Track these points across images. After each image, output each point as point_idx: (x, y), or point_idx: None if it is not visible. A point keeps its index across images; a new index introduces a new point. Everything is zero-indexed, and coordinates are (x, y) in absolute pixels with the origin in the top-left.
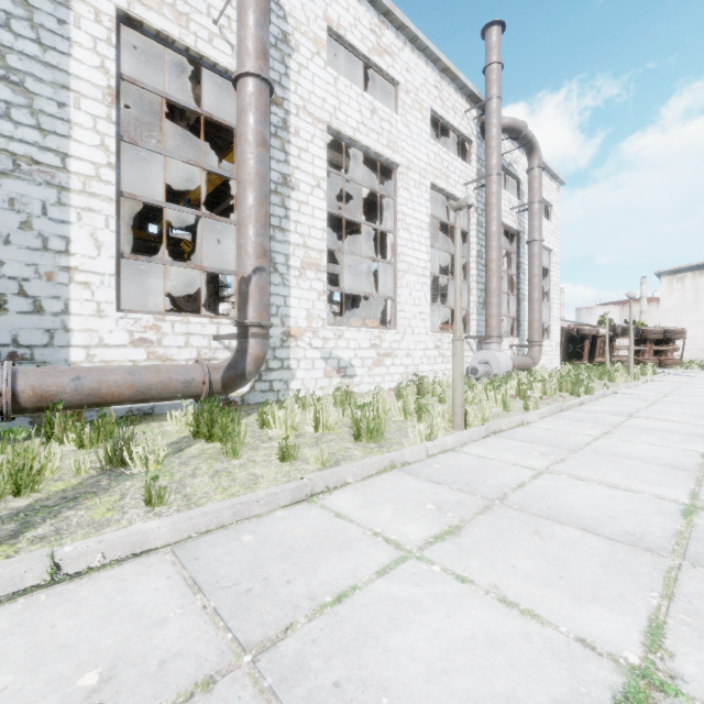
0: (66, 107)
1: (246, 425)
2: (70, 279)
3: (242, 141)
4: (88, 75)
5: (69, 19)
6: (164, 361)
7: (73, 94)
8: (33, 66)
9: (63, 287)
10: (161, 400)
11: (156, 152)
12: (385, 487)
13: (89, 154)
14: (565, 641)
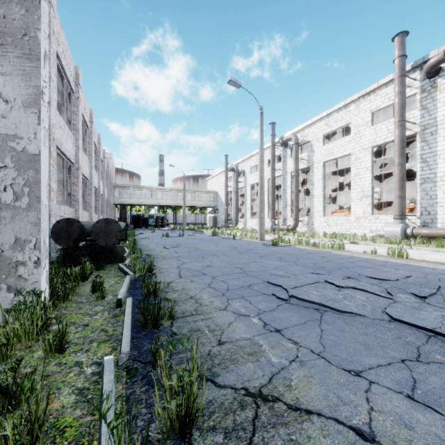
0: (436, 160)
1: (440, 243)
2: (437, 205)
3: None
4: (442, 148)
5: (437, 136)
6: None
7: (437, 156)
8: (428, 155)
9: (435, 207)
10: None
11: None
12: (423, 251)
13: (442, 170)
14: (385, 251)
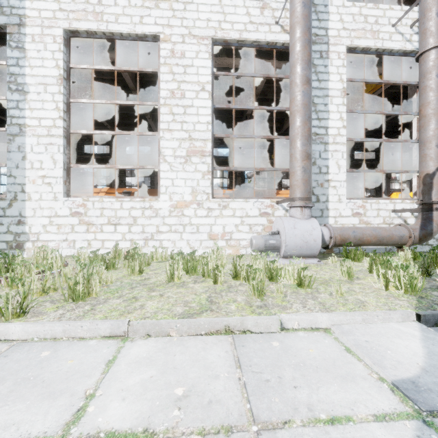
0: (327, 105)
1: None
2: (328, 185)
3: (426, 90)
4: (335, 86)
5: (328, 63)
6: (366, 224)
7: (329, 98)
8: (316, 92)
9: (326, 189)
10: (384, 245)
11: (360, 113)
12: None
13: (335, 124)
14: None
